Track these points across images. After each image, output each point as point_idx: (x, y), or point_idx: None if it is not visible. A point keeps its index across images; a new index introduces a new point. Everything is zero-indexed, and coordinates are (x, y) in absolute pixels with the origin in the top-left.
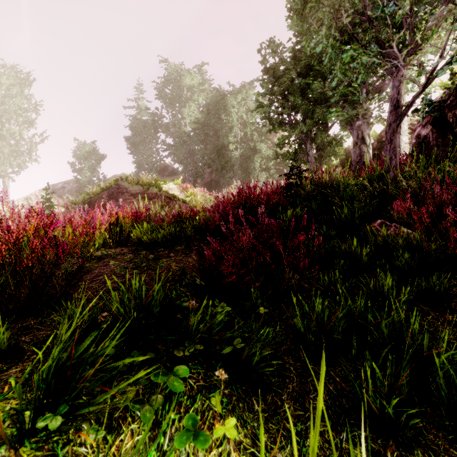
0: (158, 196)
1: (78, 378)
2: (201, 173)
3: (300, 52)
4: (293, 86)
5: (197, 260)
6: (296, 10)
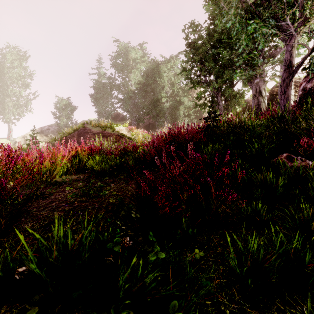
0: (112, 134)
1: None
2: (142, 118)
3: (213, 30)
4: (208, 55)
5: (135, 188)
6: None
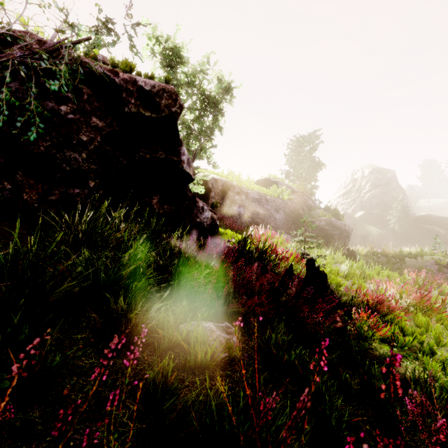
0: None
1: None
2: None
3: None
4: None
5: None
6: None
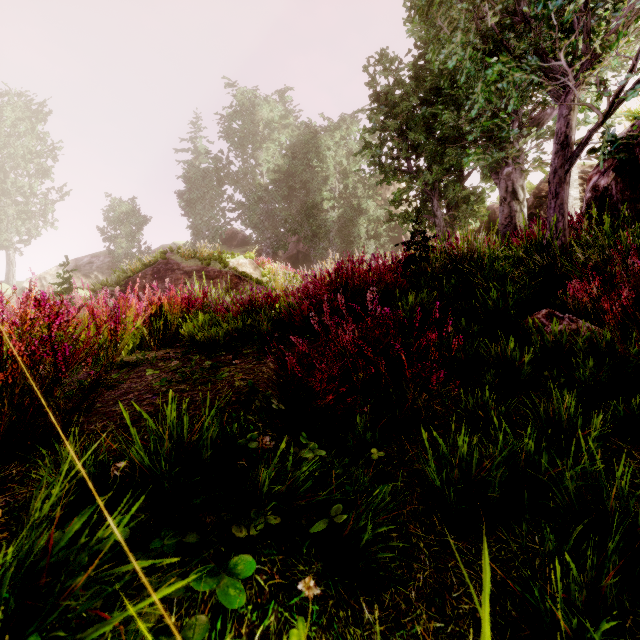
0: (223, 274)
1: (60, 589)
2: (283, 242)
3: (424, 69)
4: (413, 118)
5: (275, 370)
6: (419, 8)
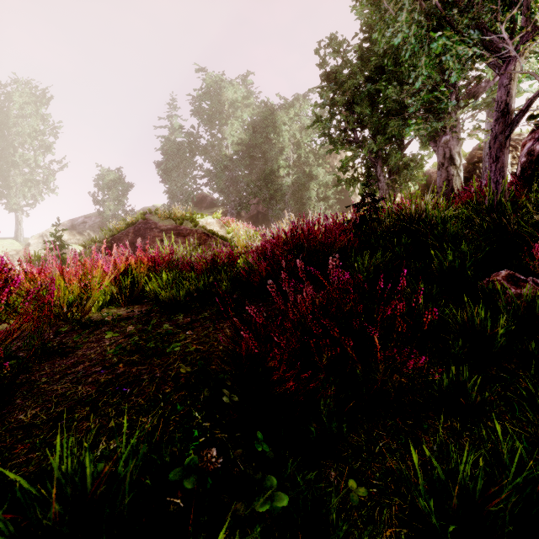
0: (194, 232)
1: None
2: (245, 204)
3: (369, 50)
4: (359, 94)
5: (232, 337)
6: None
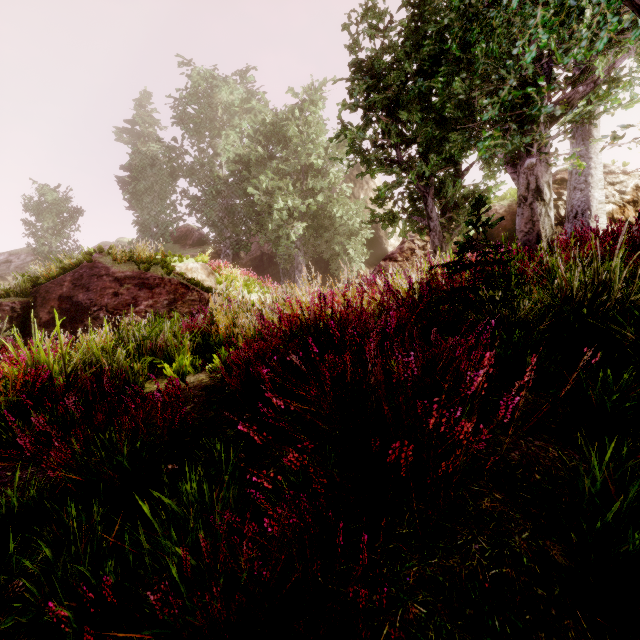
0: (166, 282)
1: None
2: (245, 242)
3: (421, 30)
4: (406, 94)
5: None
6: None
